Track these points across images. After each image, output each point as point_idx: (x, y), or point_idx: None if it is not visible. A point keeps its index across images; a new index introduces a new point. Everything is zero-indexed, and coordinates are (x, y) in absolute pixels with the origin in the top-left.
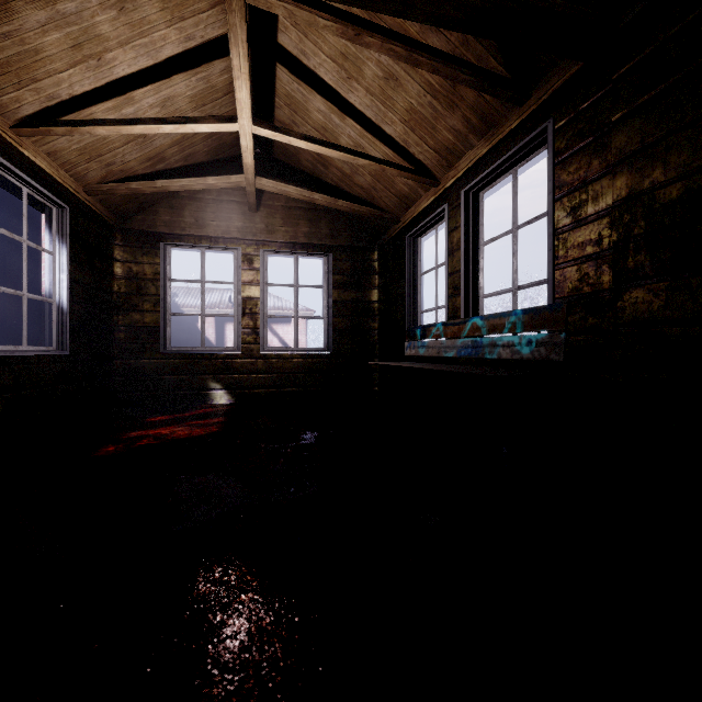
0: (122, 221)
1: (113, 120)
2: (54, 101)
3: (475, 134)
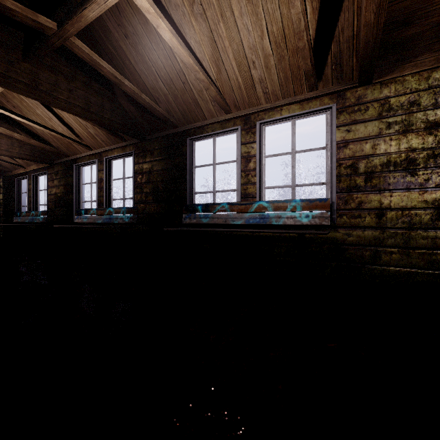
0: None
1: None
2: None
3: (33, 163)
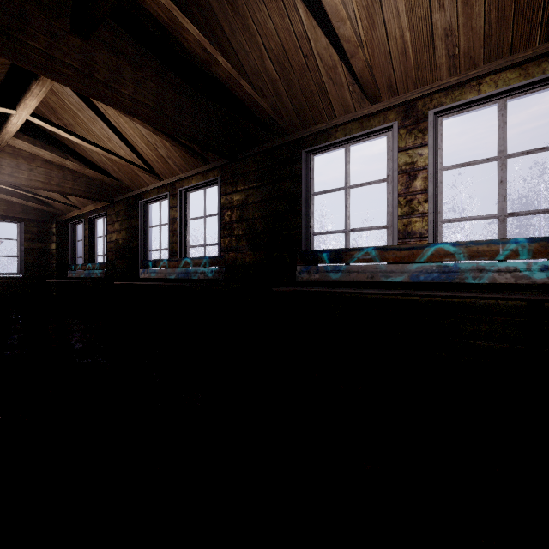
0: None
1: None
2: None
3: (90, 202)
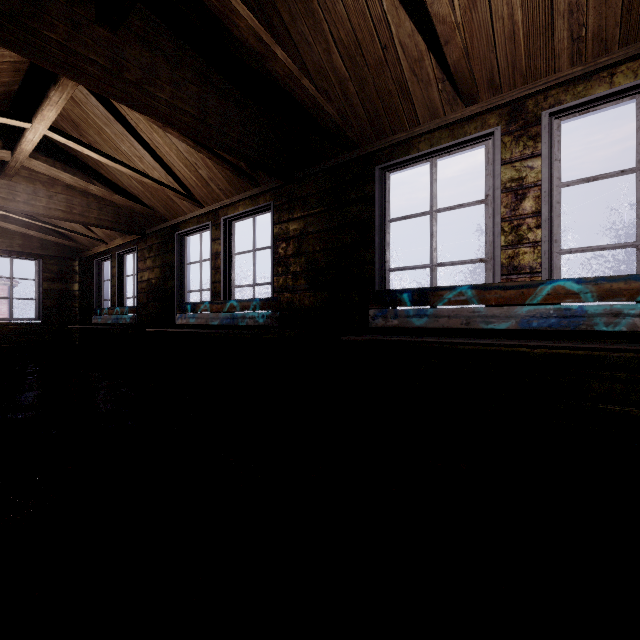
0: None
1: None
2: None
3: (118, 235)
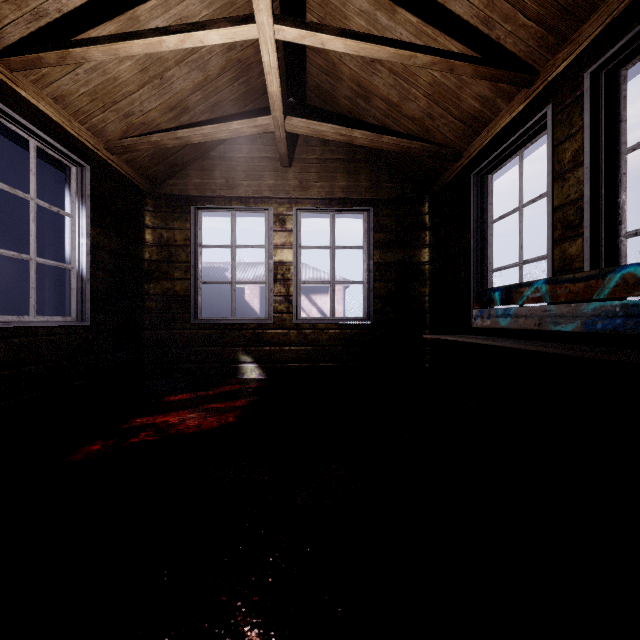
0: (154, 186)
1: (107, 36)
2: (42, 21)
3: None
